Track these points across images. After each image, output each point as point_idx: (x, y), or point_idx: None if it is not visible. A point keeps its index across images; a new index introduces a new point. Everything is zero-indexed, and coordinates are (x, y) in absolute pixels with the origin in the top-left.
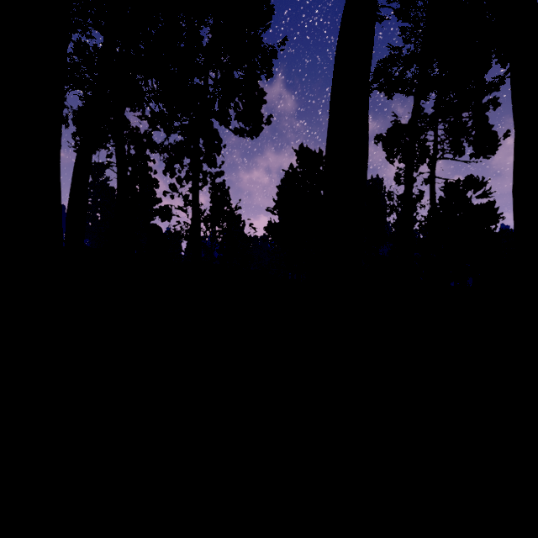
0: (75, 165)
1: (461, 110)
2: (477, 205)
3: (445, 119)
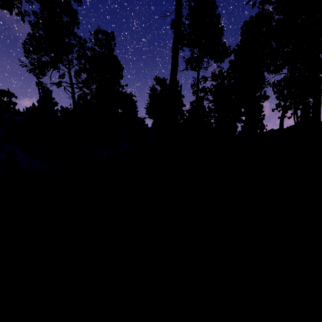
0: (281, 118)
1: None
2: None
3: None
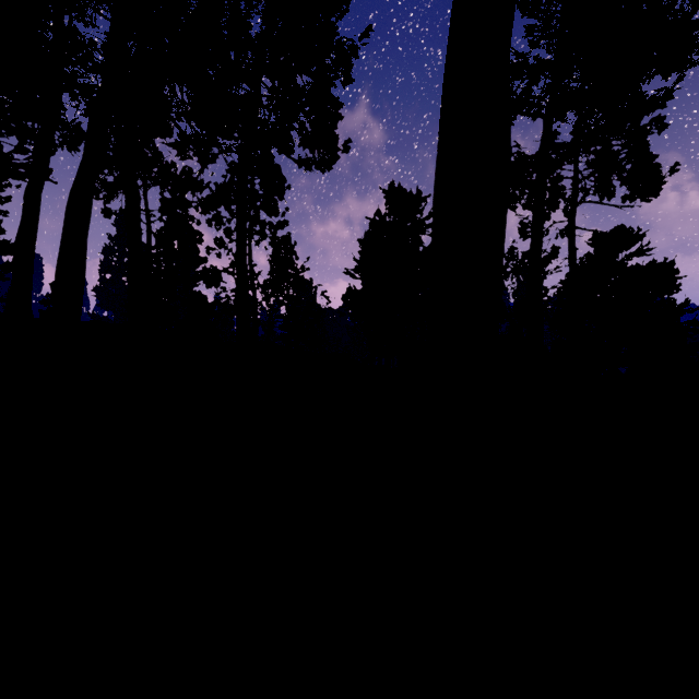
0: (67, 207)
1: (611, 135)
2: (648, 265)
3: (589, 148)
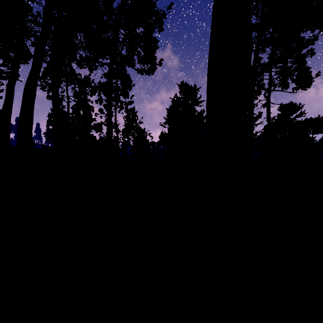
0: (24, 91)
1: (288, 58)
2: (311, 118)
3: (276, 64)
